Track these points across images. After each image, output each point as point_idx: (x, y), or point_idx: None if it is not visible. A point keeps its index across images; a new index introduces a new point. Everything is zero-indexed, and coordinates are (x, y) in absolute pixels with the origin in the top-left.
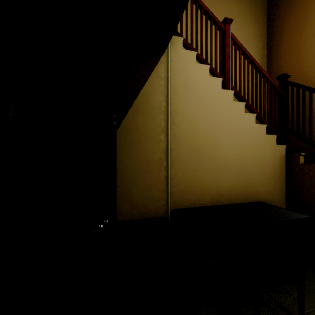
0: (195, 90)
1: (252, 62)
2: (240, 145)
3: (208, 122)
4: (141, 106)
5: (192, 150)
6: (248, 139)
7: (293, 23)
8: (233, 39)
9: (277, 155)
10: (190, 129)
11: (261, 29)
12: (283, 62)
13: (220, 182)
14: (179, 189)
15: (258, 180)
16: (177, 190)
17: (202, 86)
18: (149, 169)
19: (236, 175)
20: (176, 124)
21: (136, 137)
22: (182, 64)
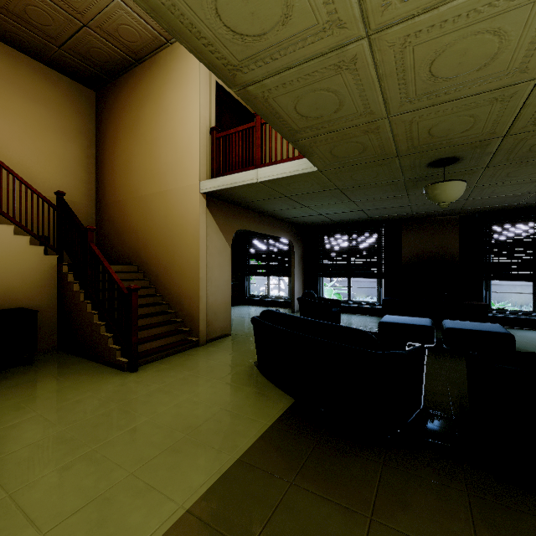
0: None
1: (14, 175)
2: None
3: None
4: None
5: None
6: (3, 249)
7: (110, 136)
8: None
9: (47, 264)
10: None
11: (88, 125)
12: (105, 170)
13: None
14: None
15: (17, 288)
16: None
17: None
18: None
19: None
20: None
21: None
22: None
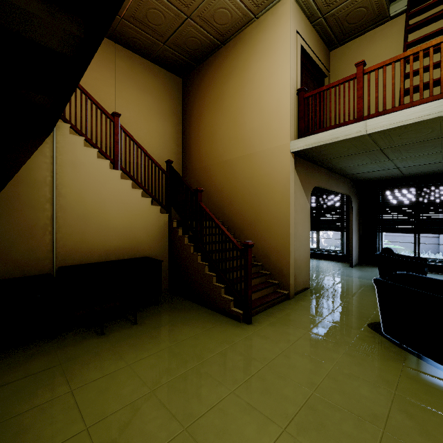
0: (83, 169)
1: (141, 149)
2: (127, 214)
3: (97, 195)
4: (24, 179)
5: (80, 218)
6: (135, 209)
7: (195, 113)
8: (122, 129)
9: (161, 221)
10: (78, 200)
11: (177, 107)
12: (191, 142)
13: (108, 243)
14: (66, 249)
15: (144, 240)
16: (64, 251)
17: (90, 165)
18: (33, 234)
19: (124, 237)
20: (63, 195)
21: (18, 206)
22: (69, 146)
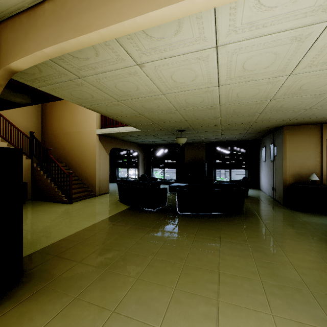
0: None
1: (13, 126)
2: None
3: None
4: None
5: None
6: None
7: (50, 103)
8: (1, 116)
9: (27, 163)
10: None
11: None
12: (47, 118)
13: None
14: None
15: None
16: None
17: None
18: None
19: None
20: None
21: None
22: None
